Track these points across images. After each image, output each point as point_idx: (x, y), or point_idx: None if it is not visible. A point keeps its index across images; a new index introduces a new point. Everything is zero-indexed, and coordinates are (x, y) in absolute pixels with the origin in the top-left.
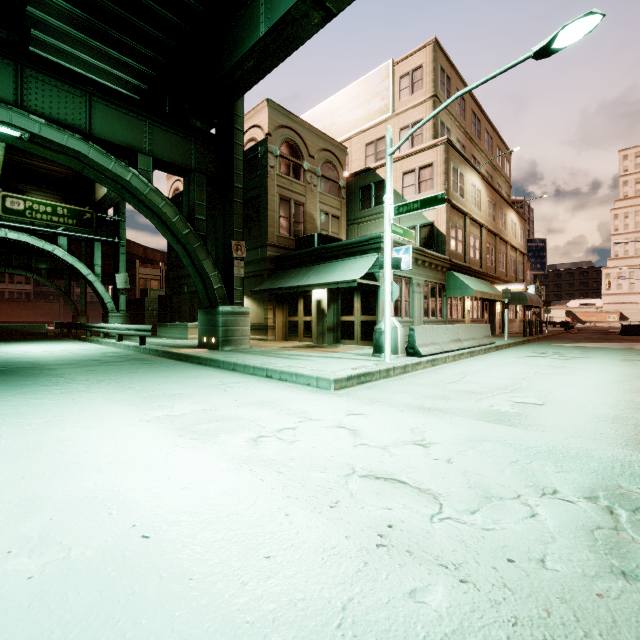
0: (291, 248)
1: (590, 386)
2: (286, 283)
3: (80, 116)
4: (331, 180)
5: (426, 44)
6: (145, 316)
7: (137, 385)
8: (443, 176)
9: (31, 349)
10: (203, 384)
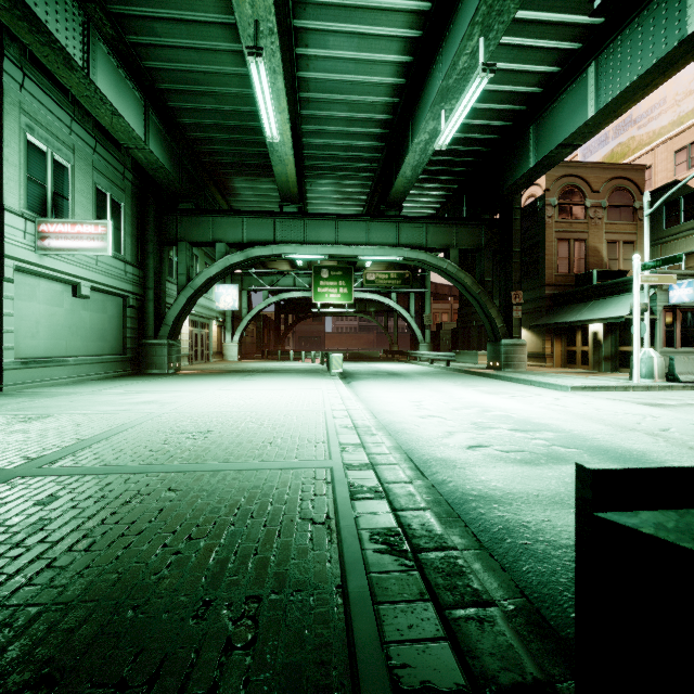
0: (570, 284)
1: None
2: (561, 318)
3: (421, 238)
4: (622, 206)
5: None
6: (440, 345)
7: (459, 382)
8: None
9: (387, 366)
10: (491, 384)
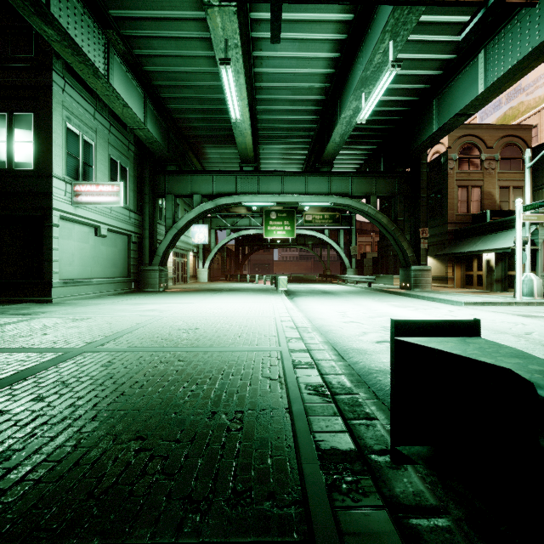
0: (468, 222)
1: None
2: (460, 249)
3: (348, 188)
4: (512, 159)
5: None
6: (364, 270)
7: (376, 298)
8: None
9: (321, 286)
10: (402, 300)
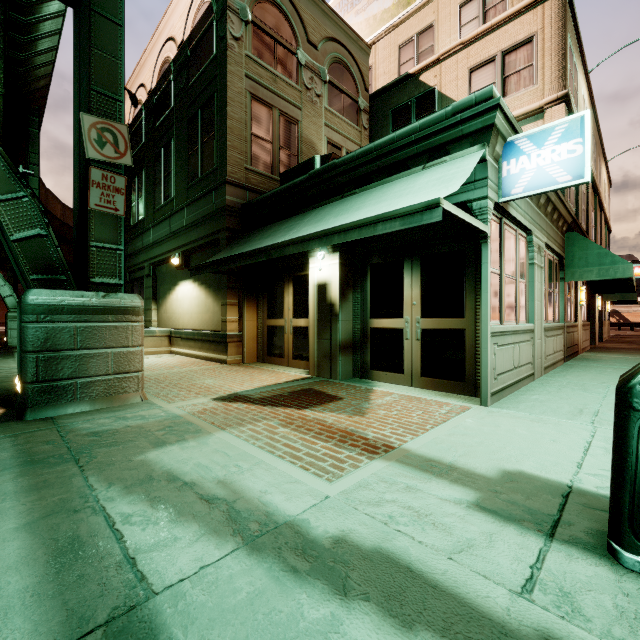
0: None
1: None
2: (252, 247)
3: None
4: (345, 94)
5: None
6: None
7: None
8: (557, 54)
9: None
10: None
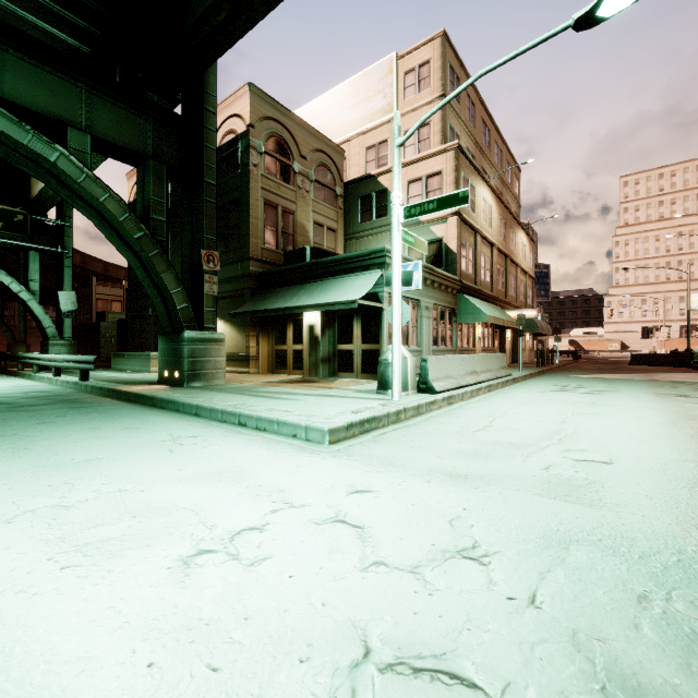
0: (279, 263)
1: (648, 431)
2: (272, 304)
3: None
4: (326, 186)
5: (434, 37)
6: (101, 344)
7: (39, 445)
8: (453, 186)
9: None
10: (142, 440)
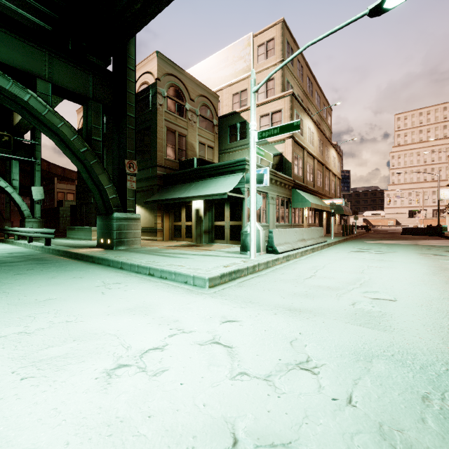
0: (176, 169)
1: (417, 278)
2: (171, 195)
3: None
4: (207, 119)
5: (277, 22)
6: (60, 221)
7: (13, 289)
8: (289, 119)
9: None
10: (83, 286)
